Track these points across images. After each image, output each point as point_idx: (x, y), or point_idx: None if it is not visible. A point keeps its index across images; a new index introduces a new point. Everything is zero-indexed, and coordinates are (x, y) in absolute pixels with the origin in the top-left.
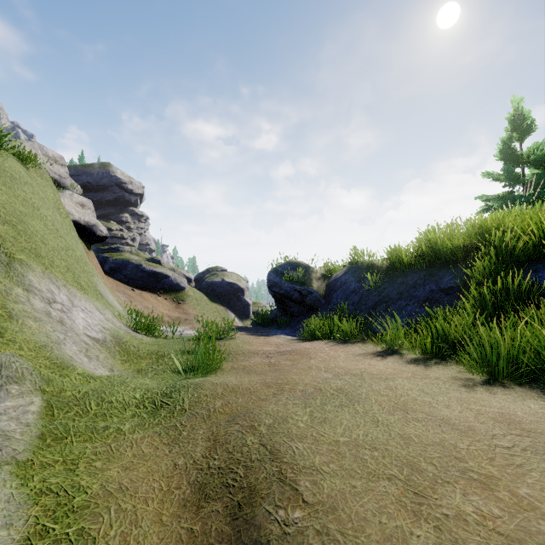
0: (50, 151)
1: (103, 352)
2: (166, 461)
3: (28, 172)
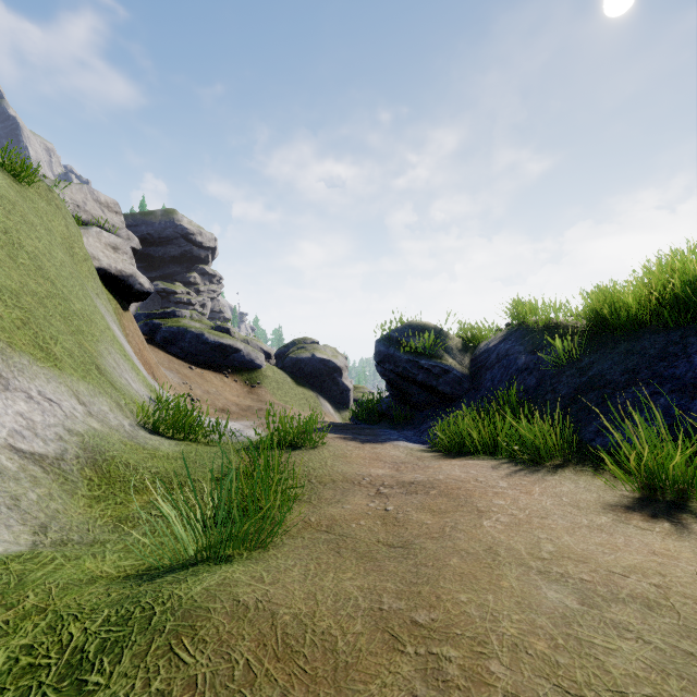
0: (102, 195)
1: (45, 483)
2: None
3: (21, 190)
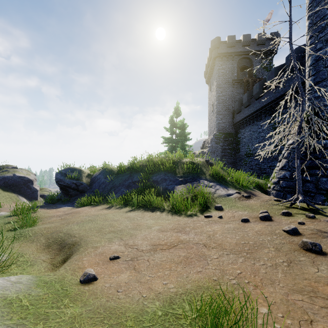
0: None
1: None
2: (33, 245)
3: None
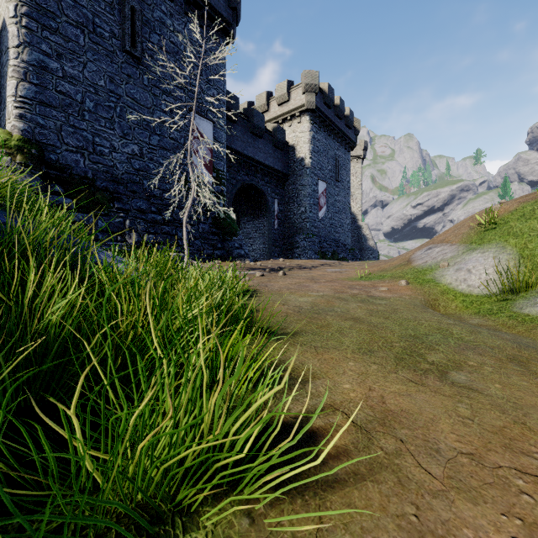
0: None
1: None
2: None
3: None
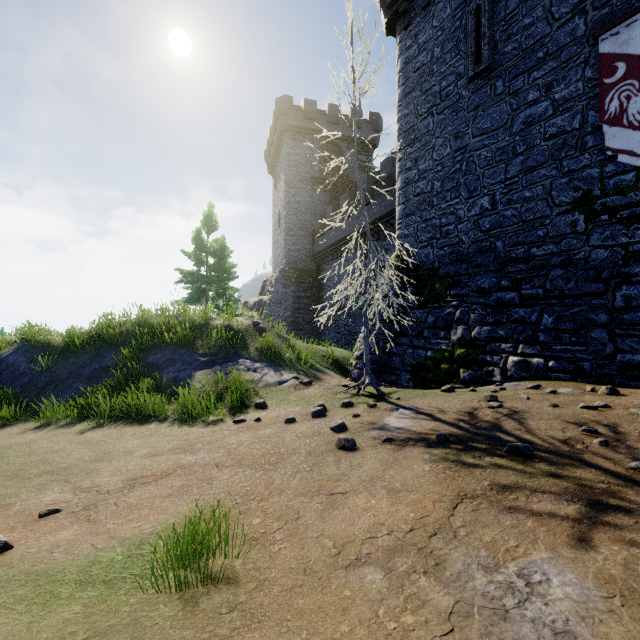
0: None
1: None
2: None
3: None
